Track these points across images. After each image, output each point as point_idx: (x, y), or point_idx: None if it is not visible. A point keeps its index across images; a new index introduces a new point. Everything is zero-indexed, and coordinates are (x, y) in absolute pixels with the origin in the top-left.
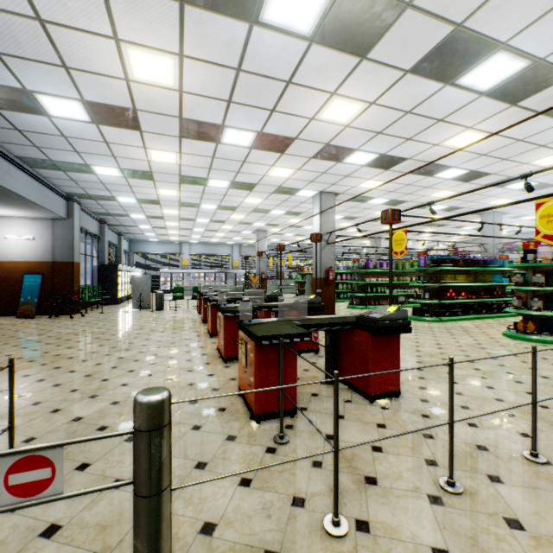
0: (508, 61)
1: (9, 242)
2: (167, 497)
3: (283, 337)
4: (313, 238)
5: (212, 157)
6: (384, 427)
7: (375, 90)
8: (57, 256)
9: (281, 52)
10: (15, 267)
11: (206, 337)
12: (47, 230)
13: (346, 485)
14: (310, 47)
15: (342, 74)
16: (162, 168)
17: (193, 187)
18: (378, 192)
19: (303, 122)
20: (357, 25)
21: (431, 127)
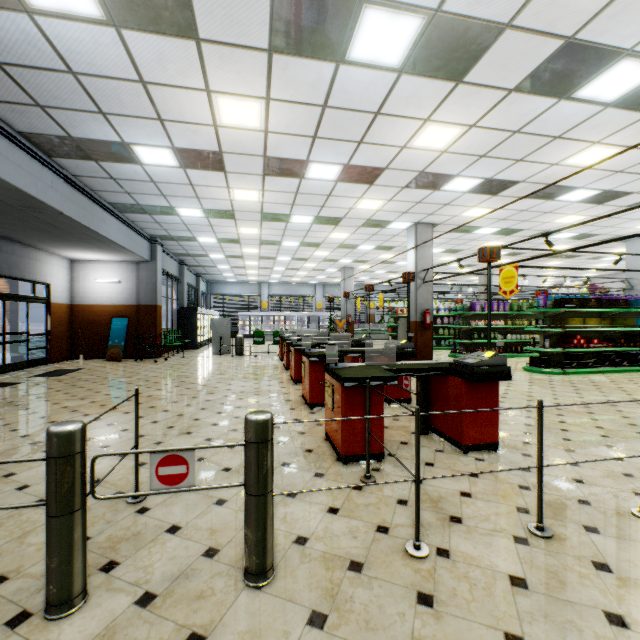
0: (637, 68)
1: (99, 286)
2: (270, 499)
3: (370, 380)
4: (404, 277)
5: (295, 193)
6: (477, 476)
7: (474, 112)
8: (141, 299)
9: (368, 85)
10: (103, 310)
11: (289, 384)
12: (132, 273)
13: (430, 521)
14: (399, 77)
15: (436, 100)
16: (244, 207)
17: (274, 225)
18: (485, 220)
19: (394, 151)
20: (450, 52)
21: (546, 145)
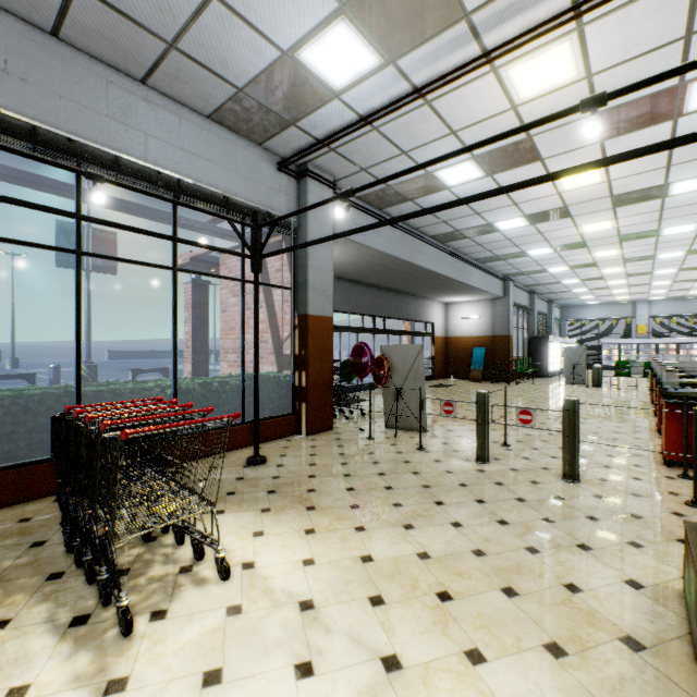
0: None
1: (463, 321)
2: (576, 441)
3: (693, 399)
4: None
5: (658, 210)
6: None
7: None
8: (495, 331)
9: None
10: (466, 341)
11: (647, 415)
12: (488, 309)
13: None
14: None
15: None
16: (596, 236)
17: (638, 242)
18: None
19: None
20: None
21: None
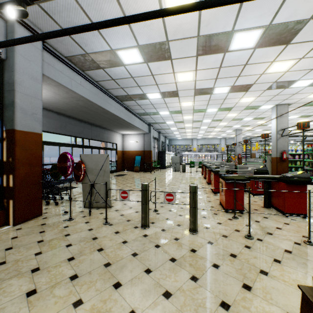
0: None
1: (131, 143)
2: (196, 209)
3: (236, 180)
4: (262, 136)
5: (208, 100)
6: (288, 224)
7: (301, 53)
8: (145, 148)
9: (239, 56)
10: (132, 153)
11: (205, 184)
12: (142, 138)
13: (258, 232)
14: (255, 50)
15: (276, 53)
16: (186, 108)
17: (199, 113)
18: None
19: (257, 76)
20: (279, 35)
21: None
